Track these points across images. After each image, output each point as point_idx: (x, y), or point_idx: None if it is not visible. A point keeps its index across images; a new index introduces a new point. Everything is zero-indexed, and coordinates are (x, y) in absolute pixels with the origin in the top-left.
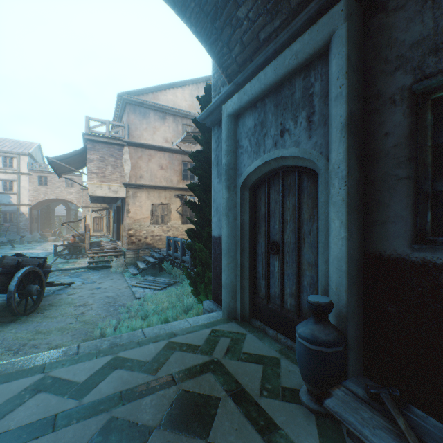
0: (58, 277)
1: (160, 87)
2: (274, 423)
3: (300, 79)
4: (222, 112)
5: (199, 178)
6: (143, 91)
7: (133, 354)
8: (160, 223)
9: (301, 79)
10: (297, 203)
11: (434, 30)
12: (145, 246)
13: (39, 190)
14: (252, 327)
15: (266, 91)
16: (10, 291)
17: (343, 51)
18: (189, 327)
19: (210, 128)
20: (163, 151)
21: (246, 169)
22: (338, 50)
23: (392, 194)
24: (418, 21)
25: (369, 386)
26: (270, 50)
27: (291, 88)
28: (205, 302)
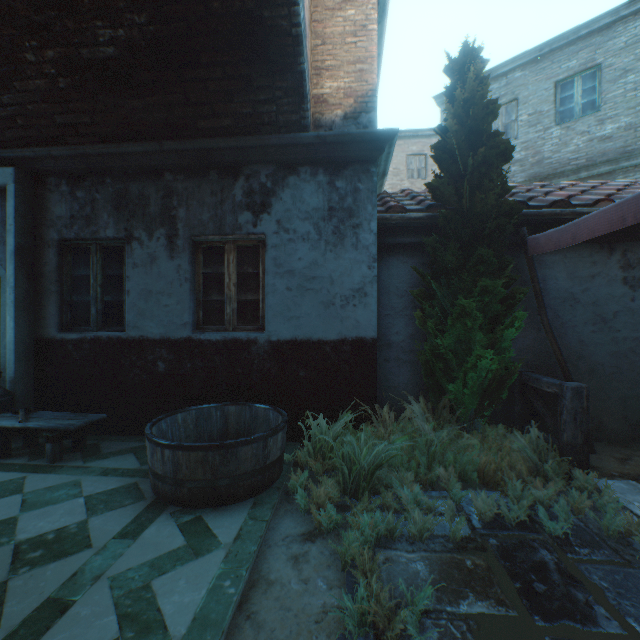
0: None
1: None
2: None
3: None
4: None
5: None
6: None
7: None
8: None
9: None
10: None
11: (67, 215)
12: None
13: None
14: None
15: None
16: None
17: (13, 202)
18: None
19: None
20: None
21: None
22: (10, 199)
23: (49, 301)
24: (61, 206)
25: (14, 408)
26: None
27: None
28: None
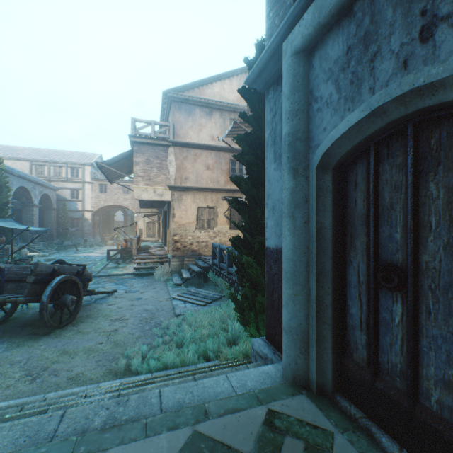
0: (104, 283)
1: (206, 80)
2: None
3: None
4: (283, 52)
5: (247, 167)
6: (188, 86)
7: None
8: (206, 228)
9: None
10: None
11: None
12: (190, 252)
13: (99, 197)
14: (341, 415)
15: None
16: (42, 302)
17: None
18: (229, 398)
19: (262, 98)
20: (209, 150)
21: (328, 135)
22: None
23: None
24: None
25: None
26: None
27: None
28: (256, 341)
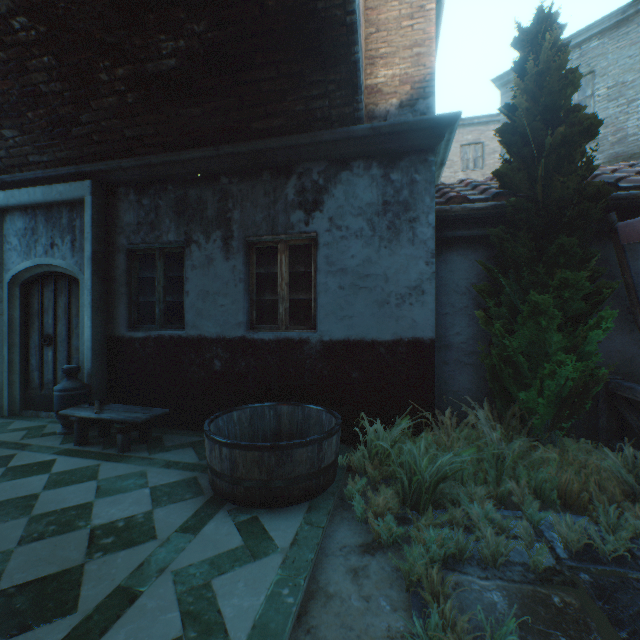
0: None
1: None
2: (30, 444)
3: (67, 210)
4: None
5: None
6: None
7: None
8: None
9: (68, 211)
10: (68, 302)
11: (134, 222)
12: None
13: None
14: (24, 417)
15: (37, 204)
16: None
17: (90, 212)
18: None
19: None
20: None
21: (17, 267)
22: (87, 209)
23: (120, 302)
24: (129, 214)
25: (91, 400)
26: (41, 174)
27: (60, 213)
28: None
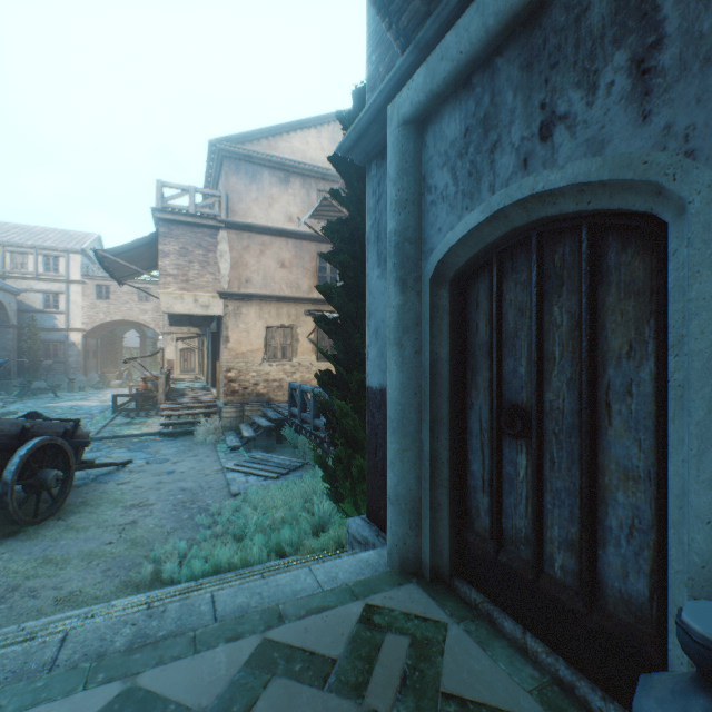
0: (110, 449)
1: (279, 128)
2: None
3: None
4: (388, 119)
5: (340, 271)
6: (251, 135)
7: (173, 682)
8: (279, 359)
9: None
10: (586, 309)
11: None
12: (254, 397)
13: (97, 306)
14: (459, 603)
15: (497, 37)
16: (4, 482)
17: None
18: (314, 596)
19: (362, 172)
20: (285, 238)
21: (444, 238)
22: None
23: None
24: None
25: None
26: None
27: (574, 2)
28: (353, 522)
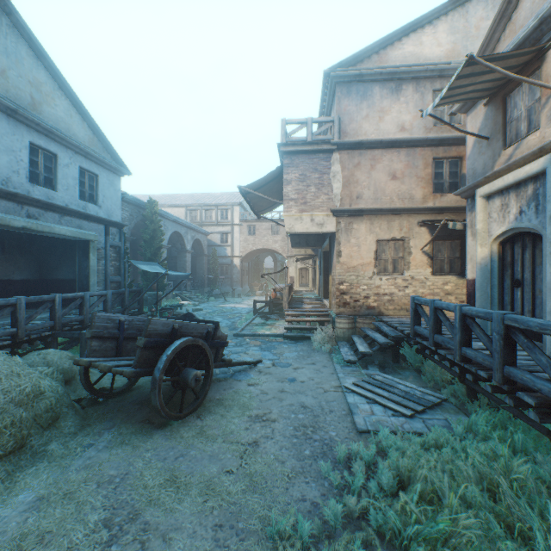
0: (247, 346)
1: (390, 38)
2: None
3: None
4: None
5: None
6: (362, 54)
7: None
8: (389, 272)
9: None
10: None
11: None
12: (364, 310)
13: (248, 240)
14: None
15: None
16: (154, 378)
17: None
18: None
19: None
20: (396, 148)
21: None
22: None
23: None
24: None
25: None
26: None
27: None
28: None
